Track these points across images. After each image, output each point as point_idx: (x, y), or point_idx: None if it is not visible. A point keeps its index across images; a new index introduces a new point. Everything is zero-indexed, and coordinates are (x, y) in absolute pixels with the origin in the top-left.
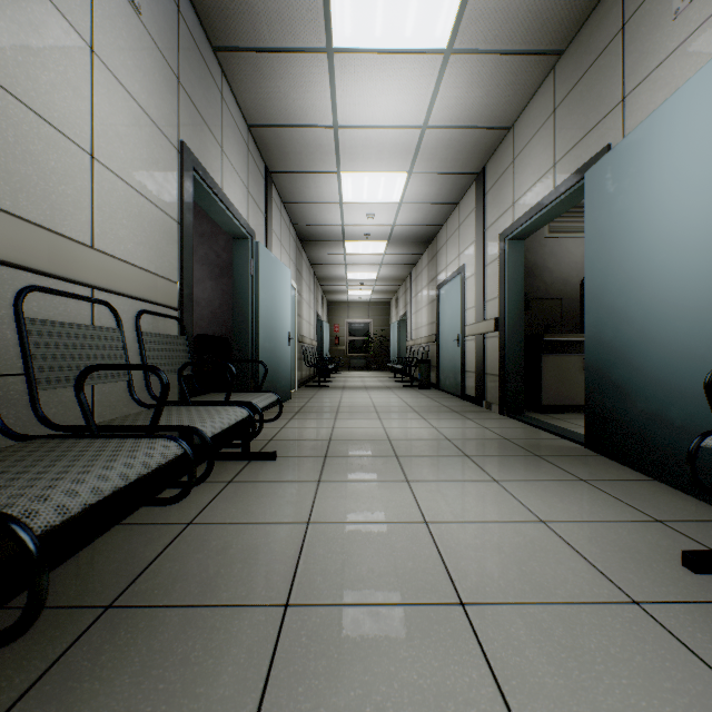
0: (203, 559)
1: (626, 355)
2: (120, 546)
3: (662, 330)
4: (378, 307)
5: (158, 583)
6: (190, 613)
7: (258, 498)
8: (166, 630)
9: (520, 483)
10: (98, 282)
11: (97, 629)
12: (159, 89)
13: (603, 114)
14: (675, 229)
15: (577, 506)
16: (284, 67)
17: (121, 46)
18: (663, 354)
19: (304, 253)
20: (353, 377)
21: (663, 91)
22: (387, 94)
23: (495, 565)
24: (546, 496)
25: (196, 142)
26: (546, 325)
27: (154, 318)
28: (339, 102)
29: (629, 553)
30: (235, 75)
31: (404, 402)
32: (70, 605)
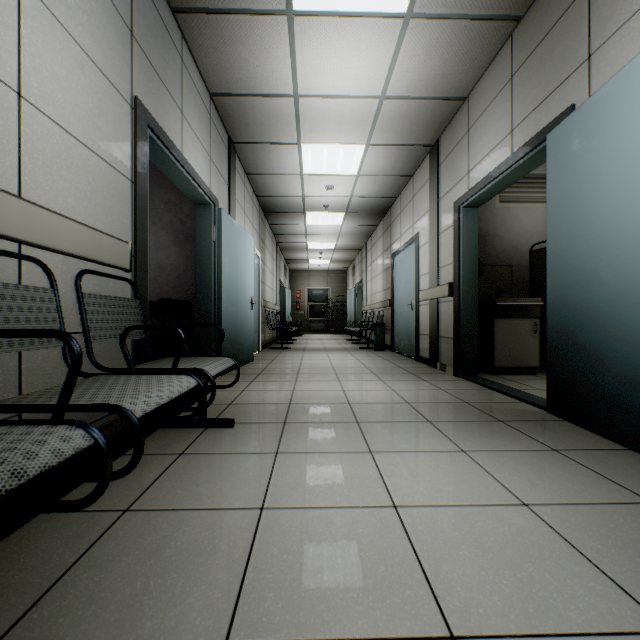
0: (131, 564)
1: (597, 318)
2: (36, 545)
3: None
4: (336, 275)
5: (66, 605)
6: None
7: (209, 475)
8: None
9: (489, 454)
10: (24, 235)
11: None
12: (108, 37)
13: (566, 74)
14: None
15: (558, 483)
16: (244, 31)
17: None
18: None
19: (267, 223)
20: (313, 339)
21: (636, 43)
22: (347, 61)
23: (484, 571)
24: (521, 471)
25: (152, 101)
26: (498, 290)
27: (101, 279)
28: (299, 70)
29: (636, 550)
30: (195, 39)
31: (361, 363)
32: None
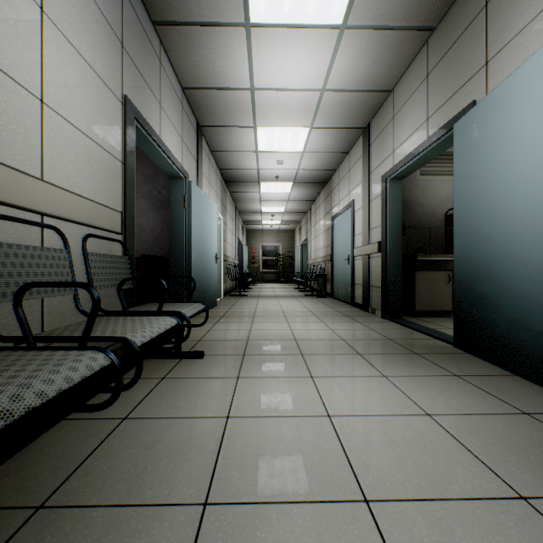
0: (132, 454)
1: (491, 272)
2: (61, 442)
3: (523, 252)
4: (286, 234)
5: (89, 480)
6: (115, 514)
7: (186, 394)
8: (90, 533)
9: (405, 378)
10: (46, 209)
11: (24, 533)
12: (105, 50)
13: (469, 76)
14: (535, 167)
15: (456, 400)
16: (210, 39)
17: (70, 10)
18: (524, 271)
19: (228, 191)
20: (266, 288)
21: (521, 55)
22: (294, 62)
23: (392, 459)
24: (428, 390)
25: (138, 98)
26: (418, 247)
27: (100, 241)
28: (255, 69)
29: (507, 445)
30: (171, 45)
31: (306, 308)
32: (4, 506)
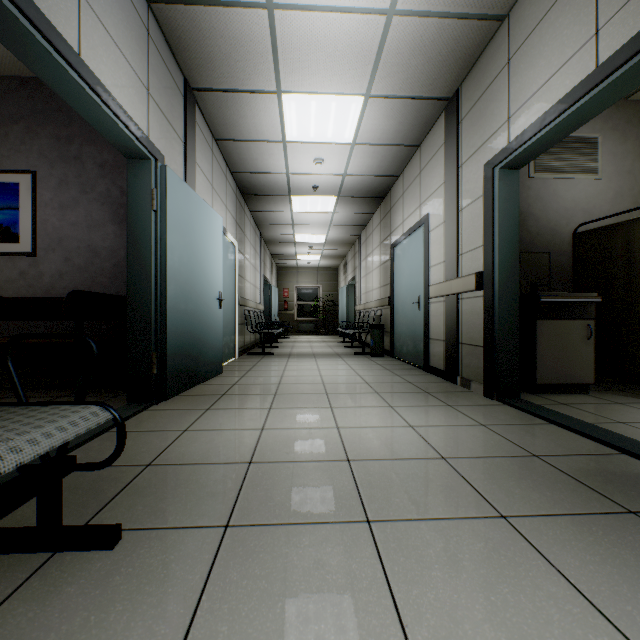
0: None
1: None
2: None
3: None
4: (327, 273)
5: None
6: None
7: None
8: None
9: None
10: None
11: None
12: None
13: None
14: None
15: None
16: None
17: None
18: None
19: (247, 209)
20: (301, 342)
21: None
22: None
23: None
24: None
25: None
26: (534, 283)
27: None
28: None
29: None
30: None
31: (359, 376)
32: None
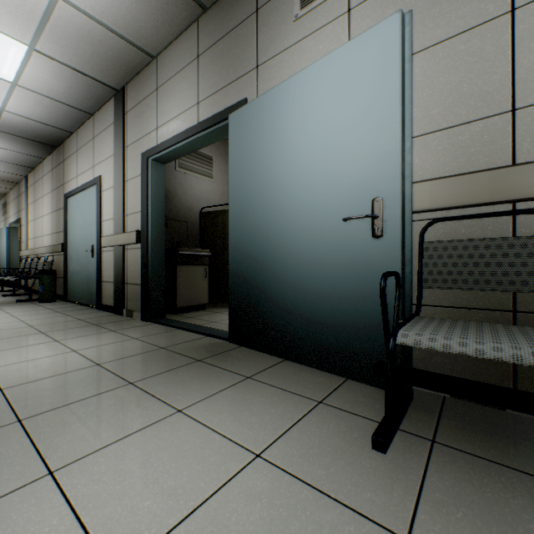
0: None
1: (267, 265)
2: None
3: (296, 247)
4: None
5: None
6: None
7: None
8: None
9: (205, 403)
10: None
11: None
12: None
13: (242, 73)
14: (306, 171)
15: (268, 413)
16: None
17: None
18: (297, 264)
19: None
20: None
21: (287, 71)
22: None
23: None
24: (238, 412)
25: None
26: (178, 241)
27: None
28: None
29: (341, 458)
30: None
31: (22, 321)
32: None
